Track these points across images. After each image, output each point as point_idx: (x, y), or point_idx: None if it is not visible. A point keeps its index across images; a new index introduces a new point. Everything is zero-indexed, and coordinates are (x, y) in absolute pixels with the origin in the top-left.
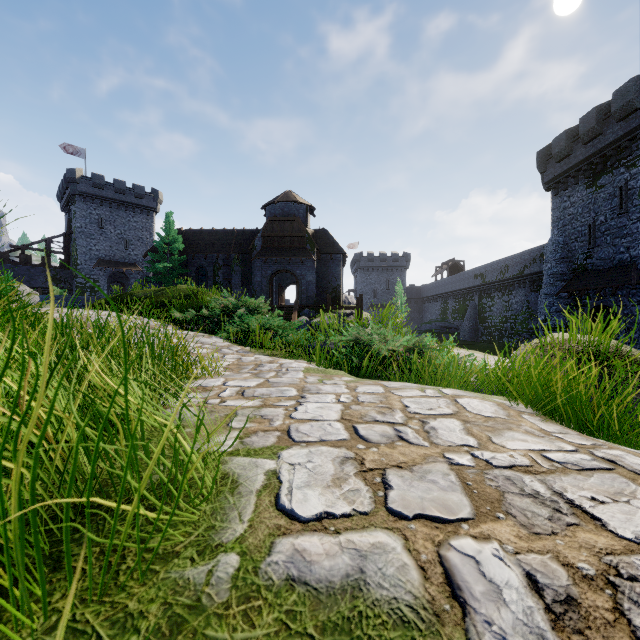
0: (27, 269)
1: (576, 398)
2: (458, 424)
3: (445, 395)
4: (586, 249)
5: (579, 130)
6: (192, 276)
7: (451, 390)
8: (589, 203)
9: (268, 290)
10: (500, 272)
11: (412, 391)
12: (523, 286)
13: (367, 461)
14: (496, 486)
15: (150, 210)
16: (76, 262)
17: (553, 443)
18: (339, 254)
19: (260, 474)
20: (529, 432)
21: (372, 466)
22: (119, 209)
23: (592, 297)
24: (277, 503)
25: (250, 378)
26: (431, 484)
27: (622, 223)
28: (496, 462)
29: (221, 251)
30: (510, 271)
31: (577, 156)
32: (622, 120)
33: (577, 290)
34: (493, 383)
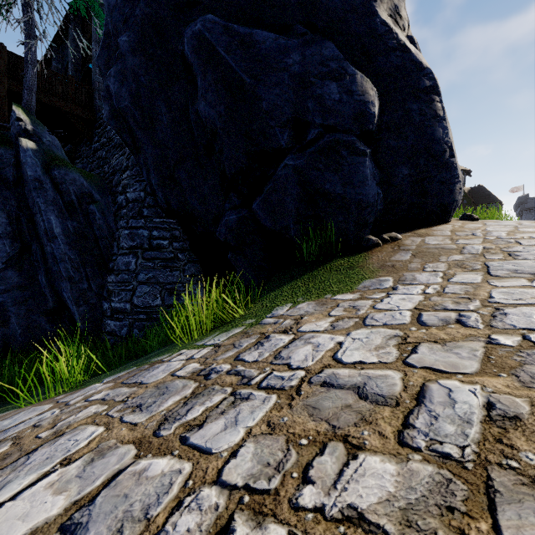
0: None
1: None
2: None
3: None
4: None
5: None
6: None
7: None
8: None
9: None
10: None
11: None
12: None
13: None
14: None
15: None
16: None
17: None
18: (494, 203)
19: None
20: None
21: None
22: None
23: None
24: None
25: None
26: None
27: None
28: None
29: None
30: None
31: None
32: None
33: None
34: None
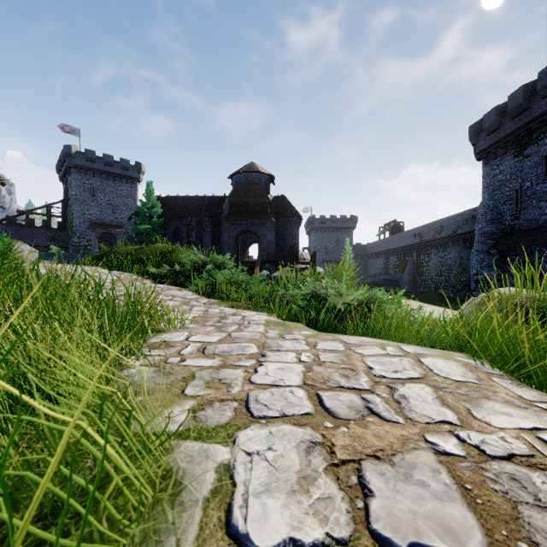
0: (31, 230)
1: (543, 358)
2: (429, 391)
3: (407, 354)
4: (514, 211)
5: (507, 106)
6: (169, 236)
7: (411, 347)
8: (516, 171)
9: (234, 248)
10: (436, 232)
11: (372, 348)
12: (456, 244)
13: (337, 448)
14: (503, 492)
15: (134, 180)
16: (72, 224)
17: (541, 418)
18: (295, 217)
19: (210, 471)
20: (508, 401)
21: (344, 456)
22: (108, 179)
23: (519, 253)
24: (228, 522)
25: (213, 332)
26: (421, 488)
27: (546, 188)
28: (489, 449)
29: (194, 214)
30: (445, 231)
31: (506, 129)
32: (546, 97)
33: (506, 247)
34: (451, 339)
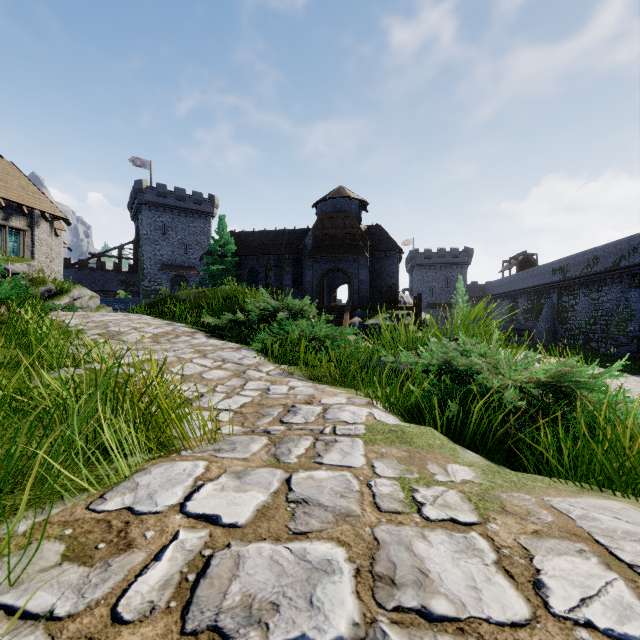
0: (102, 274)
1: None
2: None
3: None
4: None
5: None
6: (245, 277)
7: None
8: None
9: (319, 290)
10: (587, 265)
11: None
12: (619, 281)
13: None
14: None
15: (207, 215)
16: (143, 267)
17: None
18: (394, 250)
19: None
20: None
21: None
22: (180, 215)
23: None
24: None
25: (256, 465)
26: None
27: None
28: None
29: (272, 252)
30: (600, 263)
31: None
32: None
33: None
34: None
